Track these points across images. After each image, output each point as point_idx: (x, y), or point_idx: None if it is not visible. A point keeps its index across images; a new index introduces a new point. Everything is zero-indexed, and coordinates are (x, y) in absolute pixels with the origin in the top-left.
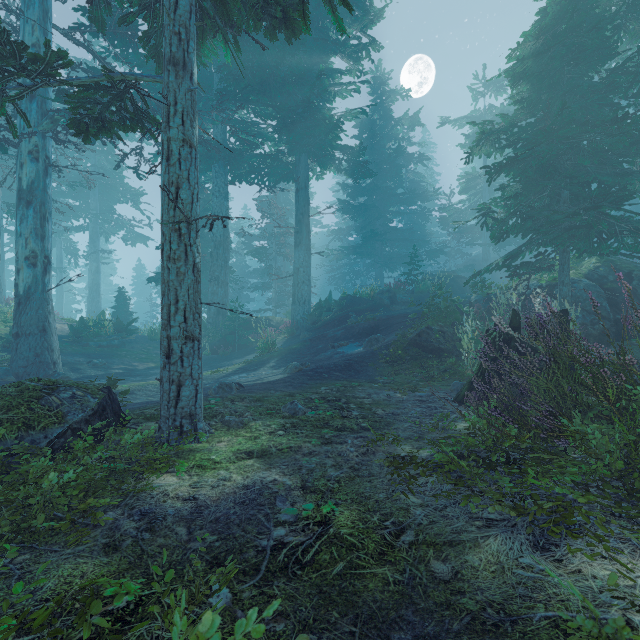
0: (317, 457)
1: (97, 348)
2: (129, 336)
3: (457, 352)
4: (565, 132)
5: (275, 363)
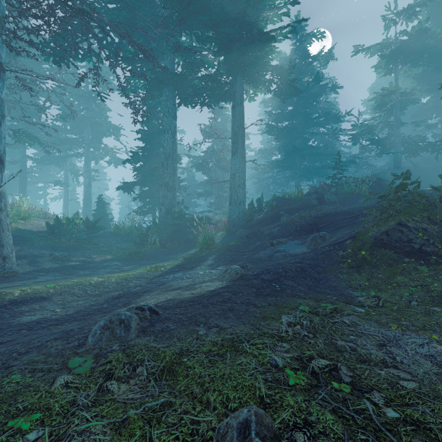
0: None
1: (67, 242)
2: (97, 232)
3: None
4: None
5: (213, 260)
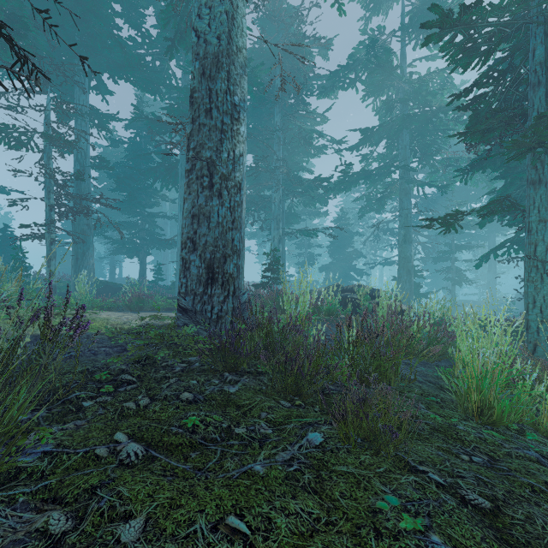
0: None
1: None
2: None
3: None
4: None
5: None
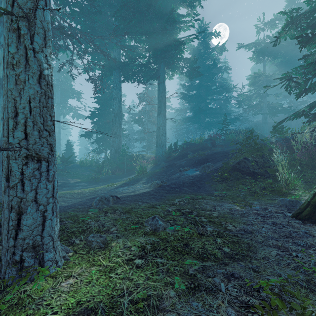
0: None
1: None
2: (69, 164)
3: (268, 175)
4: None
5: (145, 180)
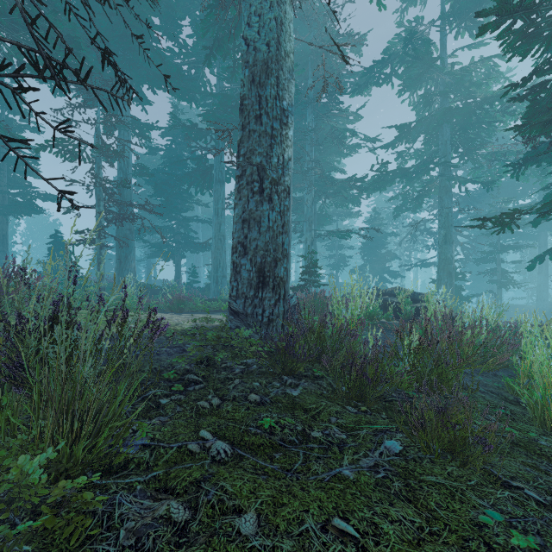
0: None
1: None
2: None
3: None
4: None
5: None
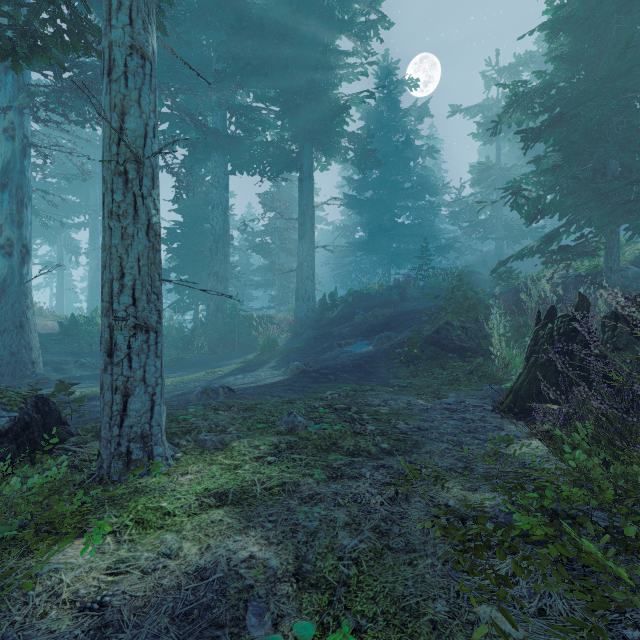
0: (321, 507)
1: (88, 347)
2: None
3: (482, 351)
4: (625, 82)
5: (276, 363)
